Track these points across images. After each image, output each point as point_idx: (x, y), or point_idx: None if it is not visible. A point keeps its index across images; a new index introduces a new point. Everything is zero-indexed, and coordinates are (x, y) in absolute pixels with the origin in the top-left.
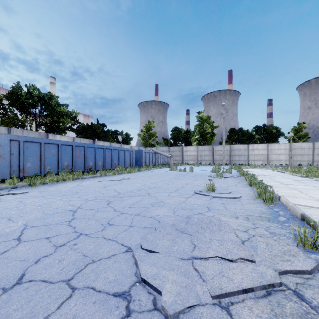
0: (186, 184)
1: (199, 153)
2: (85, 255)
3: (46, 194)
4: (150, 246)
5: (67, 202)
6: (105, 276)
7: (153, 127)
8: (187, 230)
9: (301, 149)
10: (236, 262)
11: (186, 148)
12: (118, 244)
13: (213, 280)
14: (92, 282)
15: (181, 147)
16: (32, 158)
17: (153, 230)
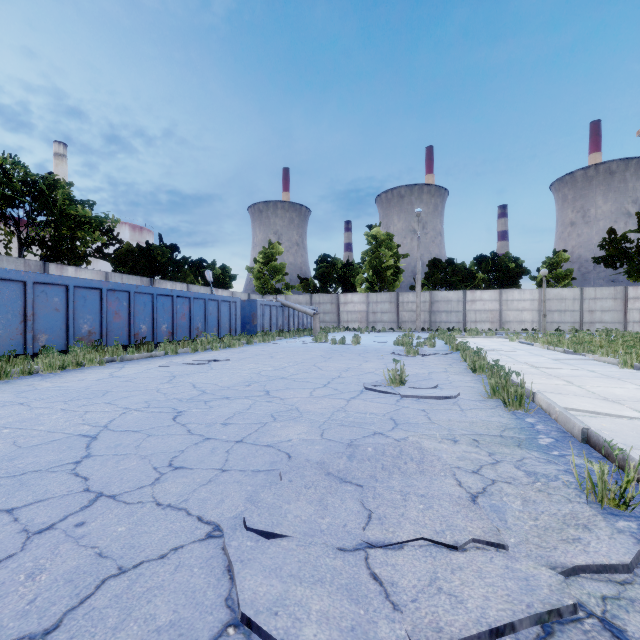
0: (347, 369)
1: (370, 307)
2: (102, 555)
3: (30, 397)
4: (267, 522)
5: (77, 416)
6: (147, 614)
7: (278, 254)
8: (352, 475)
9: (561, 301)
10: (465, 551)
11: (346, 298)
12: (189, 520)
13: (418, 604)
14: (110, 635)
15: (336, 296)
16: (3, 316)
17: (276, 478)
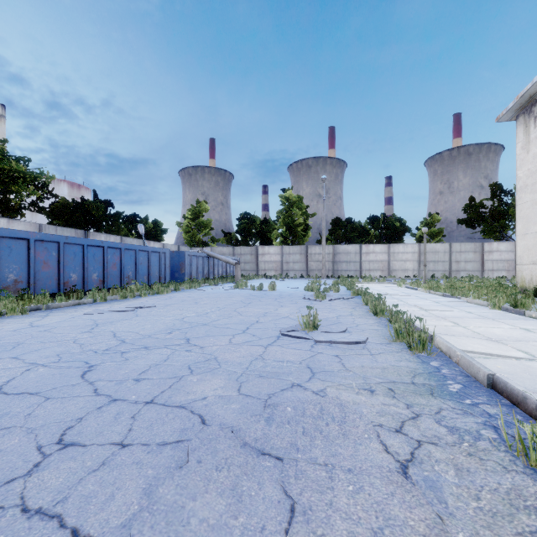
0: (264, 314)
1: (284, 258)
2: None
3: None
4: None
5: None
6: None
7: (205, 211)
8: (271, 444)
9: (435, 253)
10: None
11: (263, 250)
12: (59, 536)
13: None
14: None
15: (255, 248)
16: None
17: (184, 453)
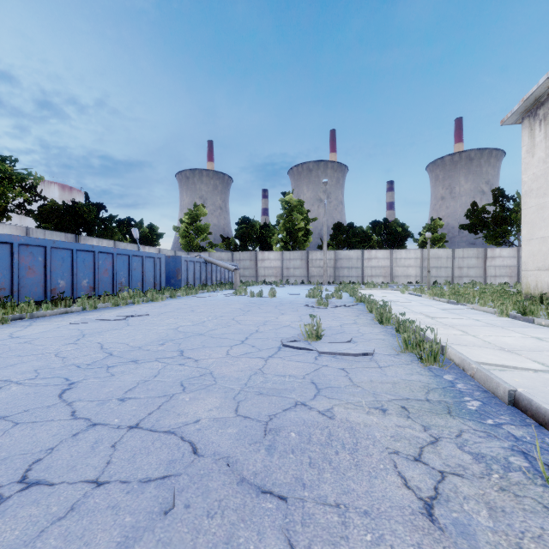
0: (264, 323)
1: (284, 263)
2: None
3: None
4: None
5: None
6: None
7: (203, 215)
8: (272, 479)
9: (437, 259)
10: None
11: (263, 255)
12: None
13: None
14: None
15: (254, 253)
16: None
17: (170, 493)
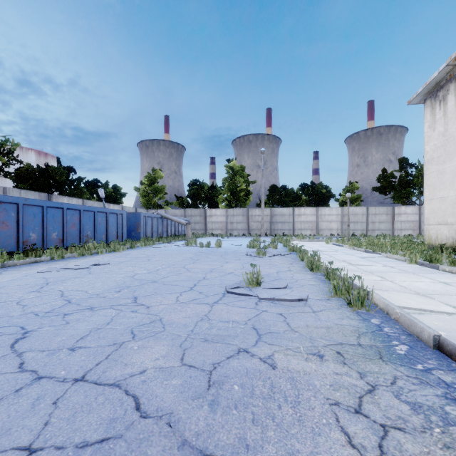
0: (211, 270)
1: (229, 219)
2: None
3: None
4: None
5: None
6: None
7: (160, 178)
8: (215, 440)
9: (355, 215)
10: None
11: (211, 212)
12: None
13: None
14: None
15: (203, 210)
16: None
17: None
